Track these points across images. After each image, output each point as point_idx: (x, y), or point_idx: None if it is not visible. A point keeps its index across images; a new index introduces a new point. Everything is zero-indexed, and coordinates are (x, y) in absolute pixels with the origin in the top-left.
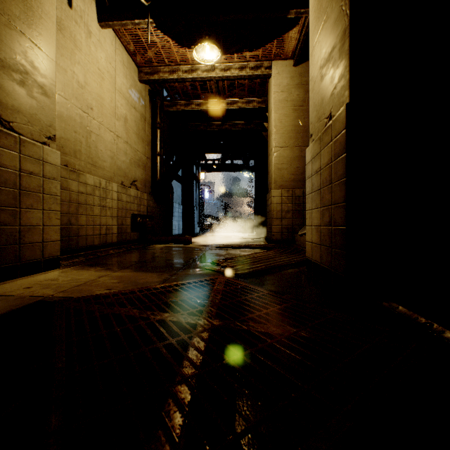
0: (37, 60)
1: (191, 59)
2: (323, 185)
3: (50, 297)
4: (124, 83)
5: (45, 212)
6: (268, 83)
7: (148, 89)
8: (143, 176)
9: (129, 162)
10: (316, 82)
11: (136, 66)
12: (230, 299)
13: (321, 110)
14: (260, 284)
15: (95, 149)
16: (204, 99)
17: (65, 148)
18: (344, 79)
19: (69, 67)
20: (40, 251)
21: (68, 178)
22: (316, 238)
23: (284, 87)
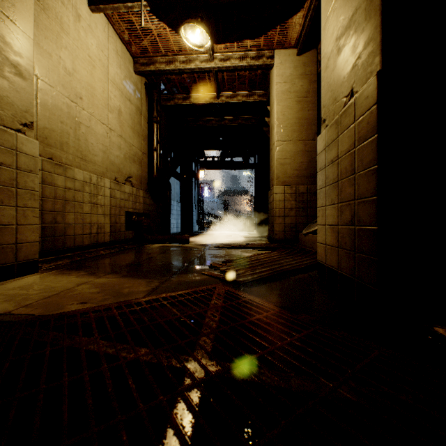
0: (9, 34)
1: (189, 49)
2: (341, 176)
3: (7, 314)
4: (118, 73)
5: (19, 209)
6: (269, 74)
7: (144, 82)
8: (139, 172)
9: (123, 157)
10: (331, 58)
11: (131, 56)
12: (231, 322)
13: (338, 88)
14: (267, 295)
15: (85, 142)
16: (202, 92)
17: (50, 140)
18: (373, 42)
19: (54, 51)
20: (13, 254)
21: (53, 173)
22: (331, 240)
23: (287, 77)
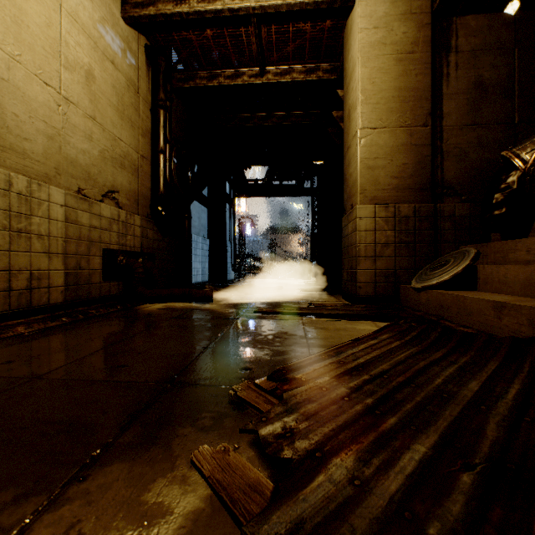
0: None
1: None
2: None
3: None
4: (86, 7)
5: None
6: (344, 29)
7: (145, 43)
8: (134, 185)
9: (98, 156)
10: None
11: None
12: None
13: None
14: None
15: None
16: (238, 67)
17: None
18: None
19: None
20: None
21: None
22: None
23: (379, 20)
